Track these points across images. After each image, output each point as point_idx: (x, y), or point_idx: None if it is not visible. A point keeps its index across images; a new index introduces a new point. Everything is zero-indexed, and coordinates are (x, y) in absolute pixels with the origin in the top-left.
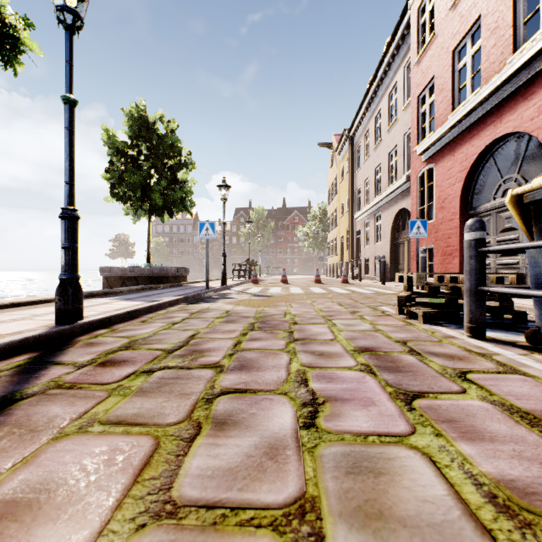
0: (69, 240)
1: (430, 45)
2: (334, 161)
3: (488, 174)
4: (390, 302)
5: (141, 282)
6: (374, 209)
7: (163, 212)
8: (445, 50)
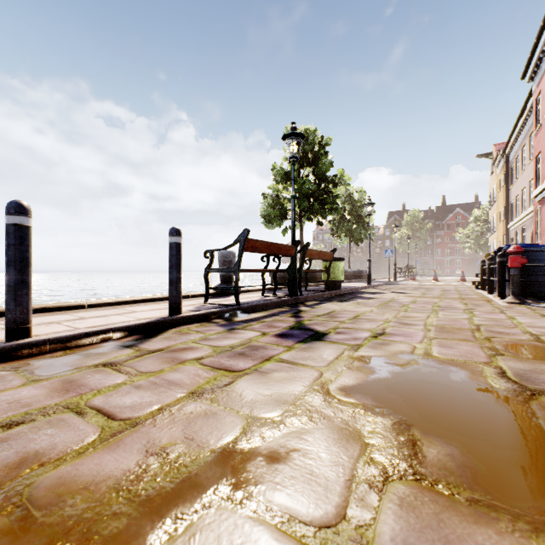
0: (369, 266)
1: (539, 129)
2: (493, 170)
3: None
4: None
5: (349, 278)
6: (520, 223)
7: (358, 241)
8: (544, 139)
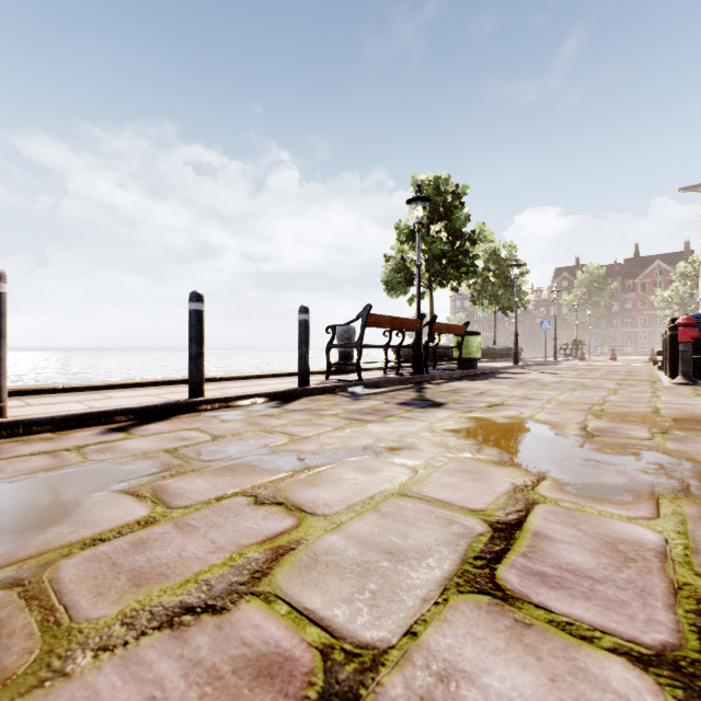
0: (516, 341)
1: None
2: None
3: None
4: None
5: (494, 357)
6: None
7: (506, 309)
8: None
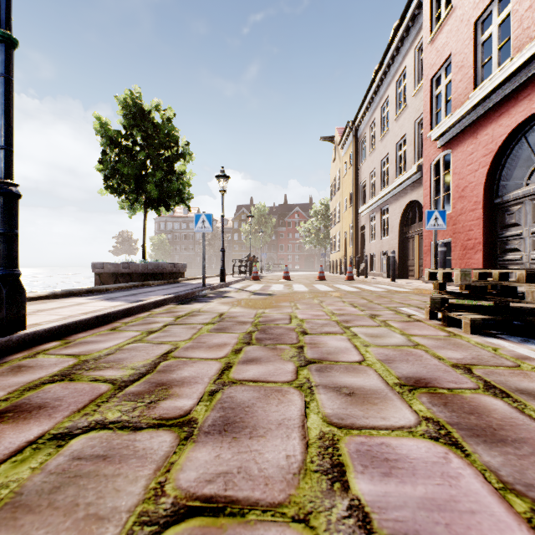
0: (3, 224)
1: (447, 19)
2: (336, 155)
3: (518, 157)
4: (411, 303)
5: (134, 279)
6: (381, 202)
7: (159, 205)
8: (465, 22)
